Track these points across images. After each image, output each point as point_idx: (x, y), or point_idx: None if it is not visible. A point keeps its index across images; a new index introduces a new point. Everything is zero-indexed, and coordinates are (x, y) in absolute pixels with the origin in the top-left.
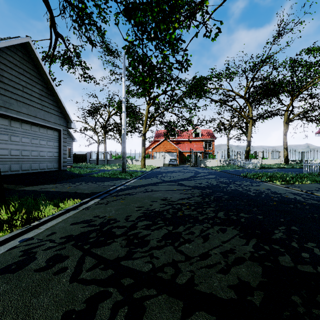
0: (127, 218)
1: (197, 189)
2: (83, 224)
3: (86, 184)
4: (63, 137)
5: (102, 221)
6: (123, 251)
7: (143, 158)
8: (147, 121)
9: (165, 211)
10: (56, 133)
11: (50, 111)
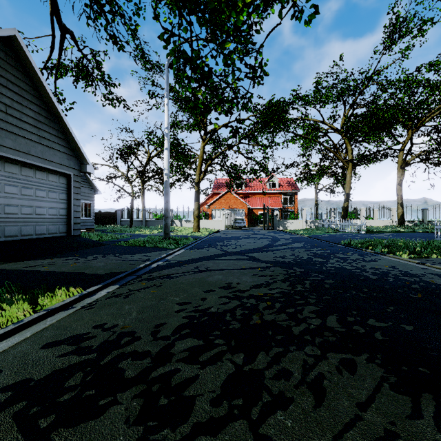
0: (157, 330)
1: (280, 266)
2: (67, 346)
3: (104, 258)
4: (75, 186)
5: (107, 339)
6: None
7: (196, 218)
8: (202, 164)
9: (229, 313)
10: (63, 180)
11: (52, 146)
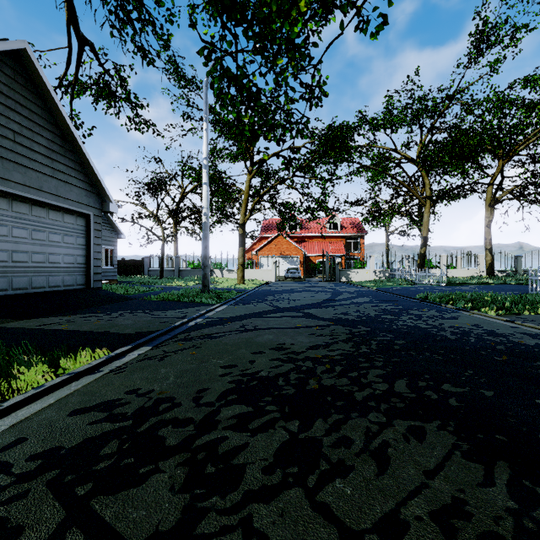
0: (199, 396)
1: (342, 325)
2: (98, 413)
3: (132, 315)
4: (95, 228)
5: (142, 406)
6: (174, 509)
7: (240, 267)
8: (247, 202)
9: (282, 377)
10: (81, 221)
11: (69, 181)
